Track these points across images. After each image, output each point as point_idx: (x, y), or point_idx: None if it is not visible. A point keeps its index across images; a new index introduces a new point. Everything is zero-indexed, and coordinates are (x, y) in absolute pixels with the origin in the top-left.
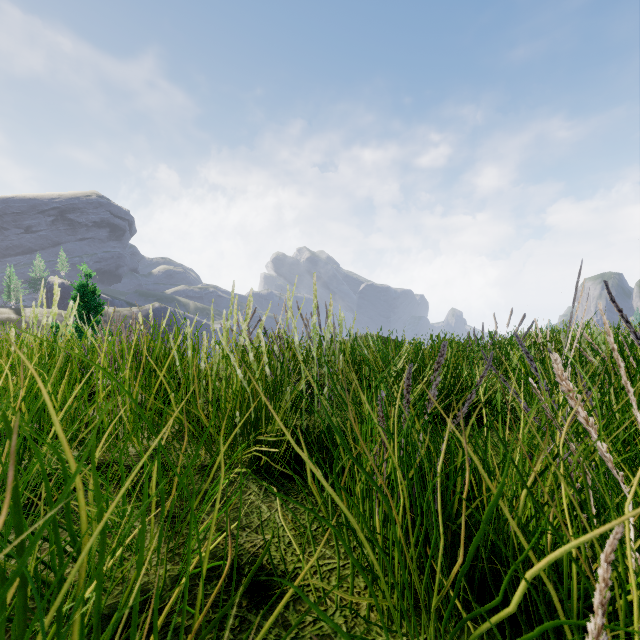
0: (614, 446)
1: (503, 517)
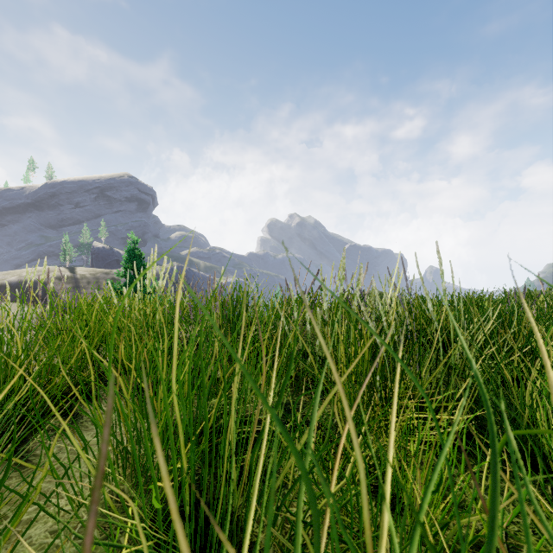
0: None
1: None
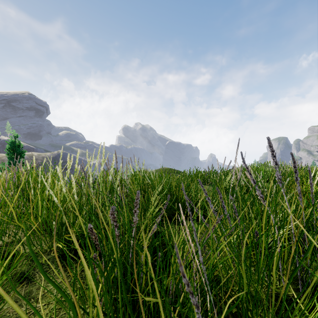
0: (229, 248)
1: (168, 291)
